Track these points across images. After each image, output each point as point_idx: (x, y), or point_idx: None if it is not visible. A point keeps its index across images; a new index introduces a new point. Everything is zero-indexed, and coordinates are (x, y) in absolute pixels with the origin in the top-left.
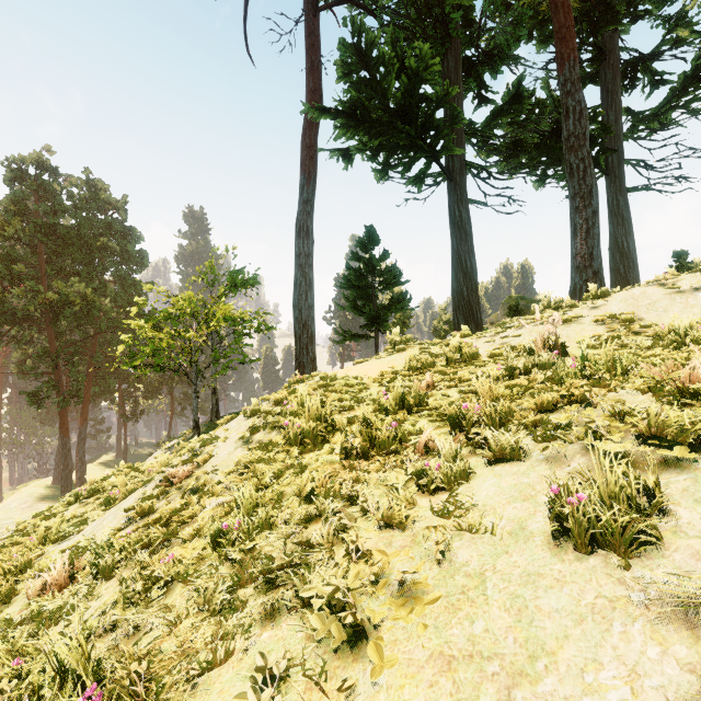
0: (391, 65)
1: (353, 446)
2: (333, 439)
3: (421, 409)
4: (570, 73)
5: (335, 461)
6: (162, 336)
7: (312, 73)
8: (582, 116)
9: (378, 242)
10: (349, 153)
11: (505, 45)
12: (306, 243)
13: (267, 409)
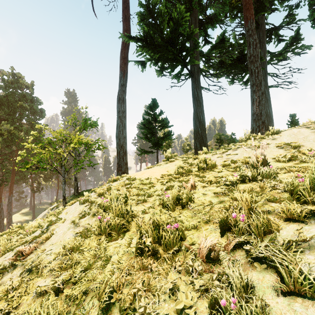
0: (165, 16)
1: (145, 244)
2: (132, 228)
3: (191, 205)
4: (250, 26)
5: (132, 253)
6: (44, 152)
7: (125, 22)
8: (256, 46)
9: (158, 106)
10: (144, 63)
11: (218, 14)
12: (122, 106)
13: (93, 199)
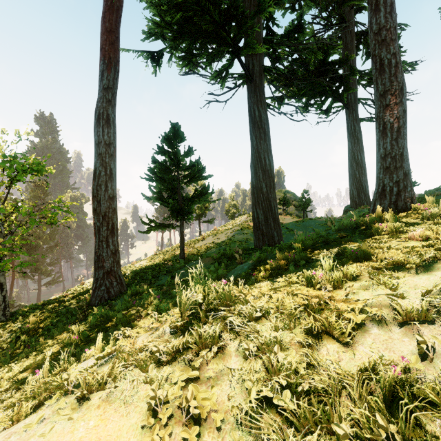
0: None
1: None
2: None
3: None
4: None
5: None
6: None
7: None
8: (393, 9)
9: (183, 139)
10: (157, 58)
11: None
12: (106, 132)
13: None
